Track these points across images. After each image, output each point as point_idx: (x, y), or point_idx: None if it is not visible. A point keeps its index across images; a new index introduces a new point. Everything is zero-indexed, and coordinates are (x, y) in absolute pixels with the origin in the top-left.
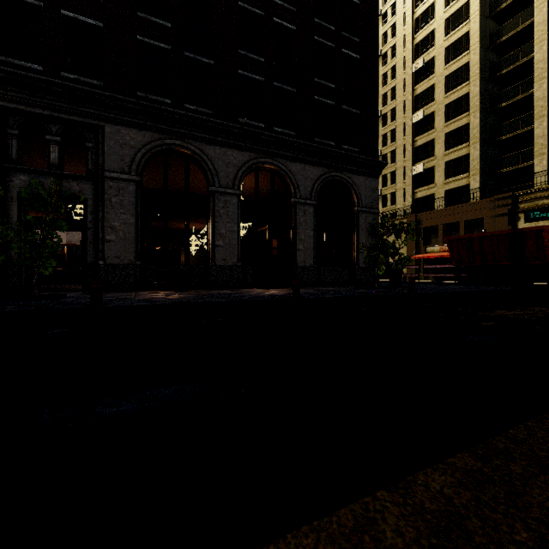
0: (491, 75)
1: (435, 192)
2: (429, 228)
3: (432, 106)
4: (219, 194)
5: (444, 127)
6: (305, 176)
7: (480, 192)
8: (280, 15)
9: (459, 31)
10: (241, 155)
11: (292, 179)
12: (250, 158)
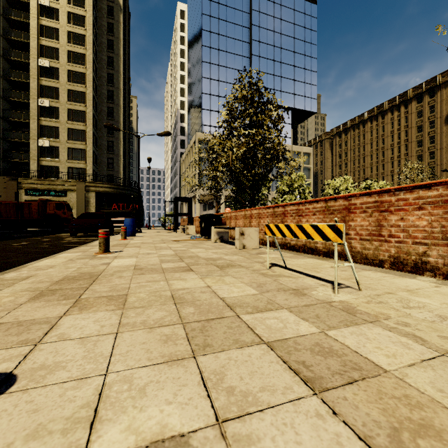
0: (4, 96)
1: None
2: None
3: None
4: None
5: None
6: None
7: None
8: None
9: None
10: None
11: None
12: None
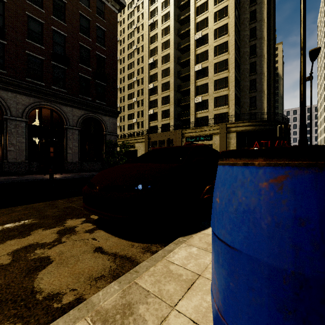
0: (178, 76)
1: (158, 124)
2: (154, 142)
3: (157, 83)
4: (10, 120)
5: (161, 94)
6: (73, 114)
7: (174, 127)
8: (56, 26)
9: (166, 51)
10: (28, 99)
11: (64, 115)
12: (35, 101)
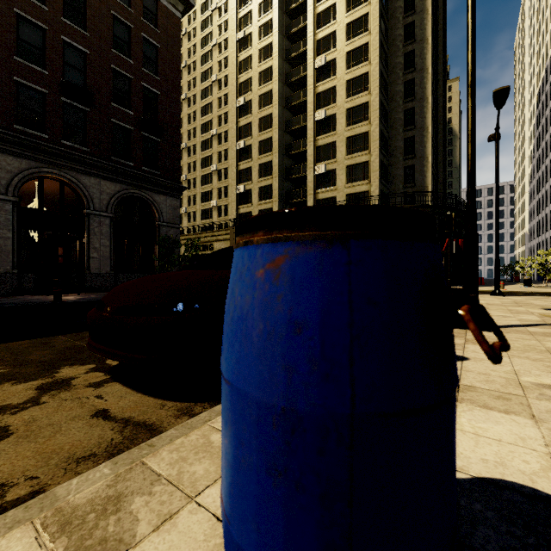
0: (286, 128)
1: (252, 210)
2: None
3: (250, 140)
4: None
5: (258, 159)
6: (101, 190)
7: None
8: (70, 35)
9: (267, 86)
10: (18, 162)
11: (84, 192)
12: (31, 166)
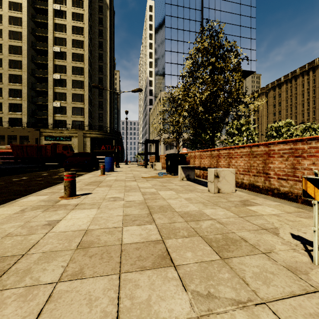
0: (32, 73)
1: (3, 116)
2: None
3: (1, 70)
4: None
5: (8, 85)
6: None
7: (27, 123)
8: None
9: (17, 42)
10: None
11: None
12: None
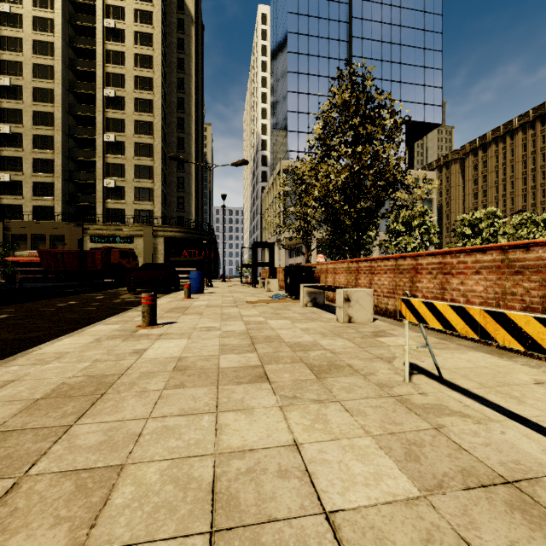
0: (70, 133)
1: (23, 204)
2: (18, 235)
3: (21, 128)
4: None
5: (33, 152)
6: None
7: (63, 215)
8: None
9: (46, 83)
10: None
11: None
12: None
